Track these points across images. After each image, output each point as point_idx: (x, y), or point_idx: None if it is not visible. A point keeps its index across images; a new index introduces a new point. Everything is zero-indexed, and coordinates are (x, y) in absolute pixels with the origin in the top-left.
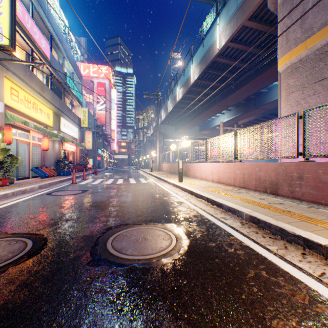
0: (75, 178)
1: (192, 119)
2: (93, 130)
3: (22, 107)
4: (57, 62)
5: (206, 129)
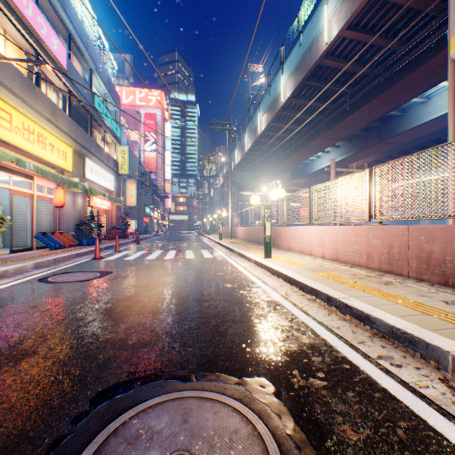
0: (98, 250)
1: (281, 161)
2: (135, 178)
3: (18, 140)
4: (79, 76)
5: (301, 177)
